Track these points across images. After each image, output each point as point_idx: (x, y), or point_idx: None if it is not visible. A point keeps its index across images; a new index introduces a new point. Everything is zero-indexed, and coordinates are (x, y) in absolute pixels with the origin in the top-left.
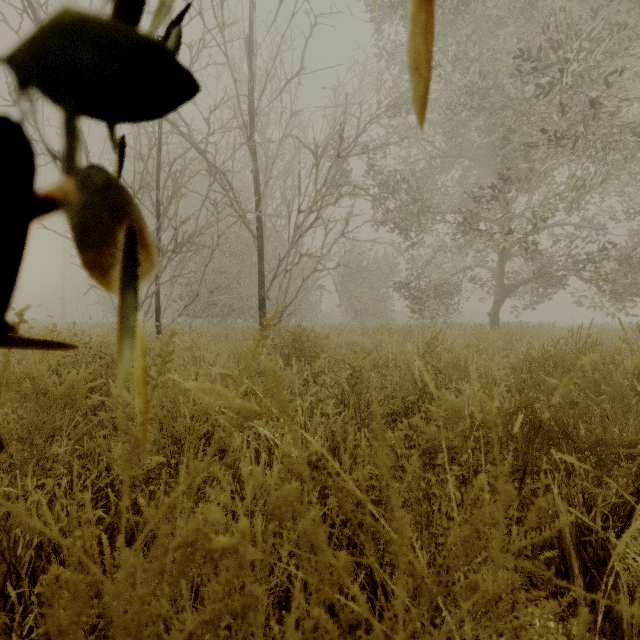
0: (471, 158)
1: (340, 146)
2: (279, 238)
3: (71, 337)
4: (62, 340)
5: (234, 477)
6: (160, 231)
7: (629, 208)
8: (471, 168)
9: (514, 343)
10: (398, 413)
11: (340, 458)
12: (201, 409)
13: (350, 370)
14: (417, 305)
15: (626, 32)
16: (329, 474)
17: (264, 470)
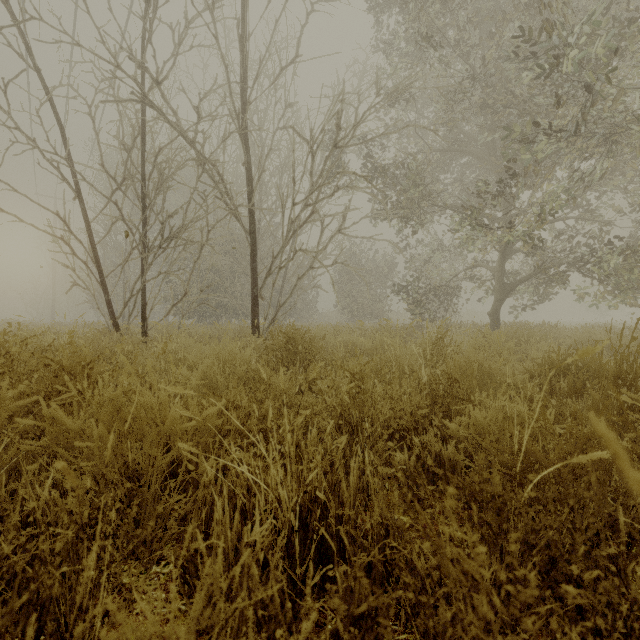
0: (471, 154)
1: (337, 136)
2: (274, 236)
3: (15, 340)
4: (2, 344)
5: (205, 522)
6: (146, 225)
7: (633, 205)
8: (470, 165)
9: (522, 344)
10: (407, 429)
11: (342, 497)
12: (163, 433)
13: (351, 378)
14: (415, 305)
15: (637, 18)
16: (328, 519)
17: (242, 517)
